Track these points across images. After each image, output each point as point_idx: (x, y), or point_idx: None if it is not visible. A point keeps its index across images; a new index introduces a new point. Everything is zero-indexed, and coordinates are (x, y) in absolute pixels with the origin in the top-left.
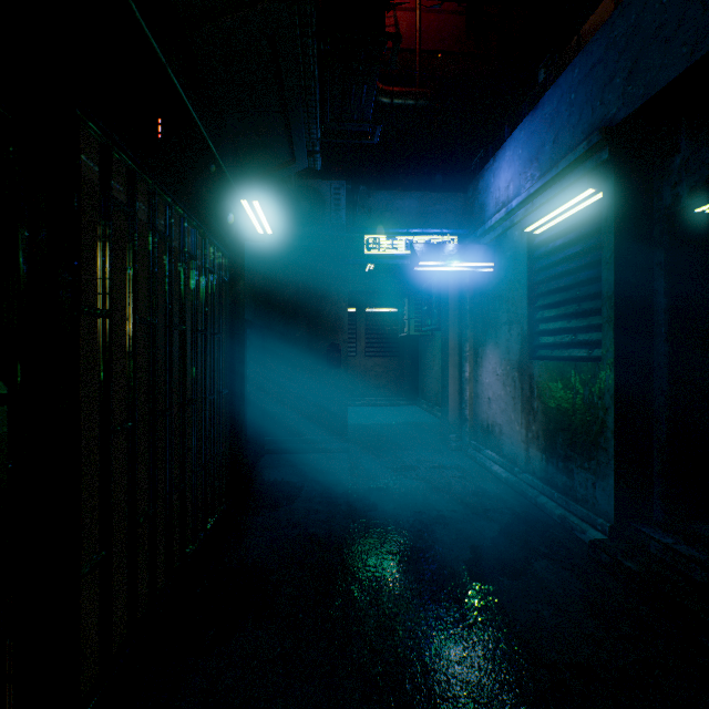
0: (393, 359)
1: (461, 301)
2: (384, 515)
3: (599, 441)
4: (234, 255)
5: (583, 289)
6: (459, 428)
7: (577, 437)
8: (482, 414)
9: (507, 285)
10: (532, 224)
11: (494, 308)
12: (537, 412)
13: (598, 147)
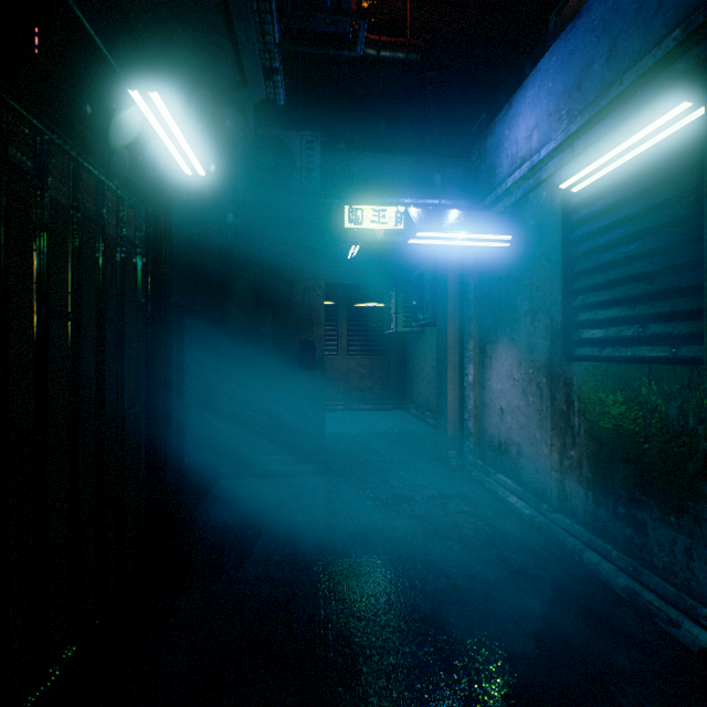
0: (379, 359)
1: (462, 290)
2: (371, 588)
3: (701, 487)
4: (152, 208)
5: (659, 259)
6: (459, 442)
7: (654, 474)
8: (491, 428)
9: (530, 263)
10: (573, 175)
11: (509, 295)
12: (579, 433)
13: (704, 32)
